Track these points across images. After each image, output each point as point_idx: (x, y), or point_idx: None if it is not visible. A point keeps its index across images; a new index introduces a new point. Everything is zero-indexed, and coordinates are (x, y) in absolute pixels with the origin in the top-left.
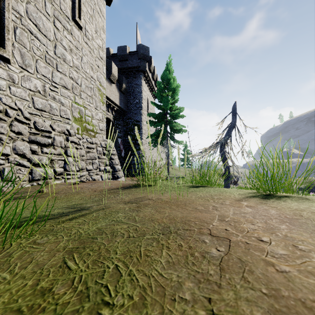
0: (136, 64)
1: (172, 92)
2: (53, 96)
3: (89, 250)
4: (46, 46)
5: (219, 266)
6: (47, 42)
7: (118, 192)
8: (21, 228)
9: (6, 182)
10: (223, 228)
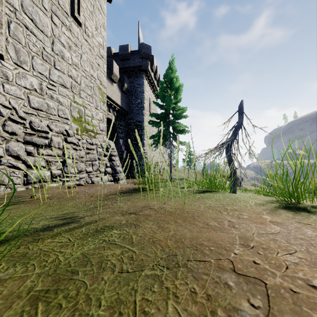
0: (138, 64)
1: (174, 92)
2: (51, 94)
3: (63, 296)
4: (43, 42)
5: None
6: (43, 37)
7: (116, 198)
8: None
9: None
10: (250, 260)
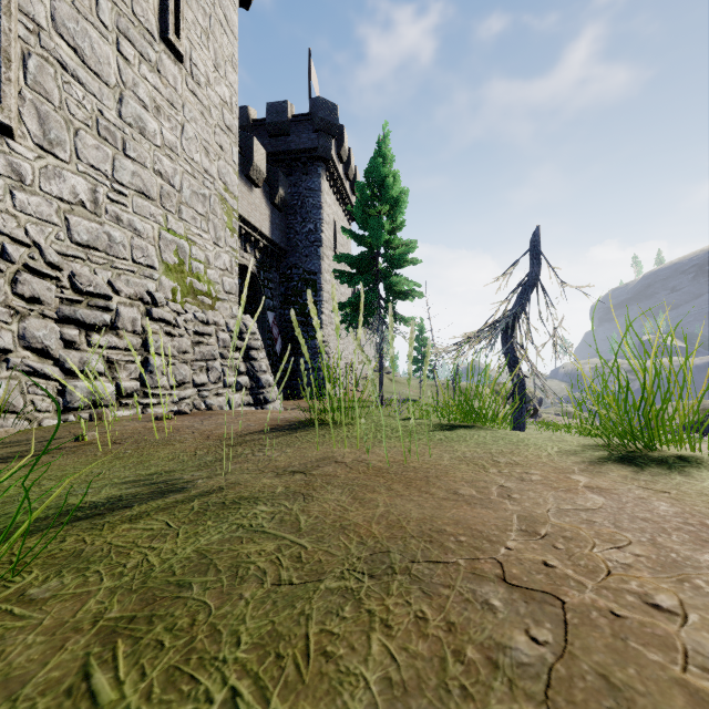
0: (308, 144)
1: (389, 207)
2: (117, 214)
3: (164, 628)
4: (99, 99)
5: (546, 703)
6: (100, 88)
7: (262, 440)
8: (2, 547)
9: (1, 414)
10: (538, 559)
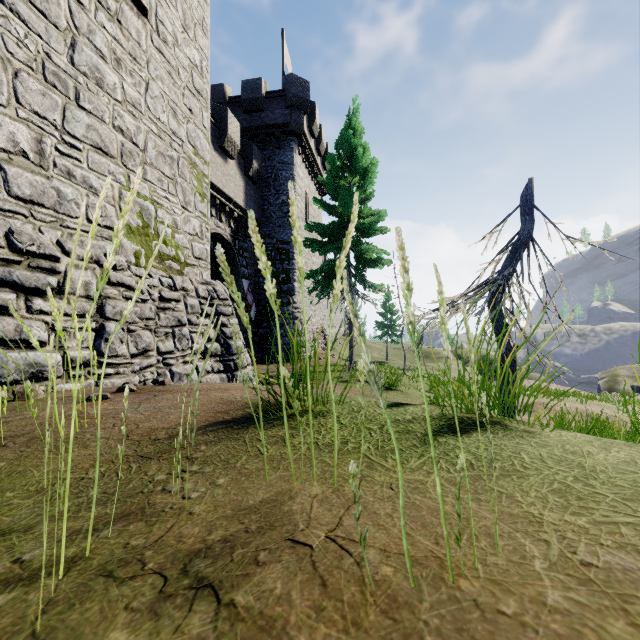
0: (281, 119)
1: (359, 178)
2: (68, 168)
3: None
4: (46, 40)
5: None
6: (47, 29)
7: (194, 447)
8: None
9: None
10: None
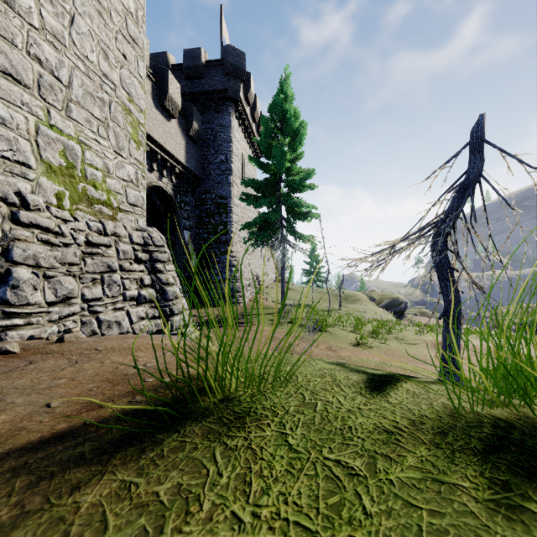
0: (219, 86)
1: (290, 139)
2: None
3: None
4: None
5: None
6: None
7: None
8: None
9: None
10: None
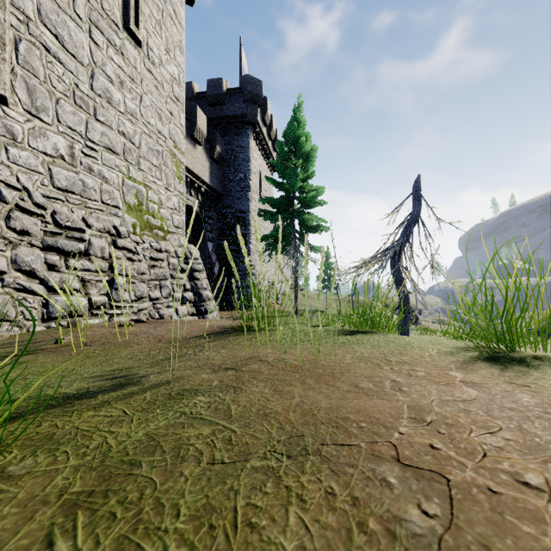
0: (239, 111)
1: (302, 160)
2: (89, 165)
3: (117, 501)
4: (75, 75)
5: None
6: (76, 67)
7: (202, 343)
8: None
9: None
10: (425, 443)
